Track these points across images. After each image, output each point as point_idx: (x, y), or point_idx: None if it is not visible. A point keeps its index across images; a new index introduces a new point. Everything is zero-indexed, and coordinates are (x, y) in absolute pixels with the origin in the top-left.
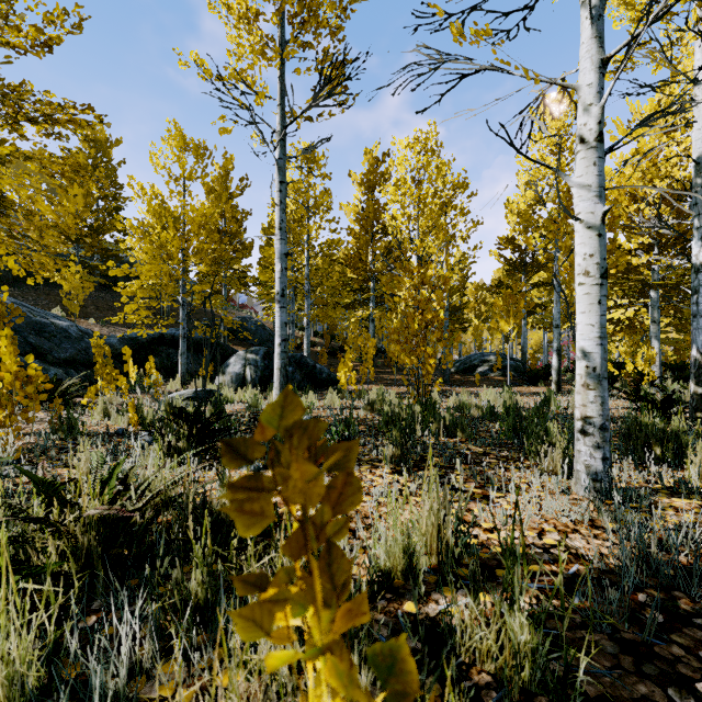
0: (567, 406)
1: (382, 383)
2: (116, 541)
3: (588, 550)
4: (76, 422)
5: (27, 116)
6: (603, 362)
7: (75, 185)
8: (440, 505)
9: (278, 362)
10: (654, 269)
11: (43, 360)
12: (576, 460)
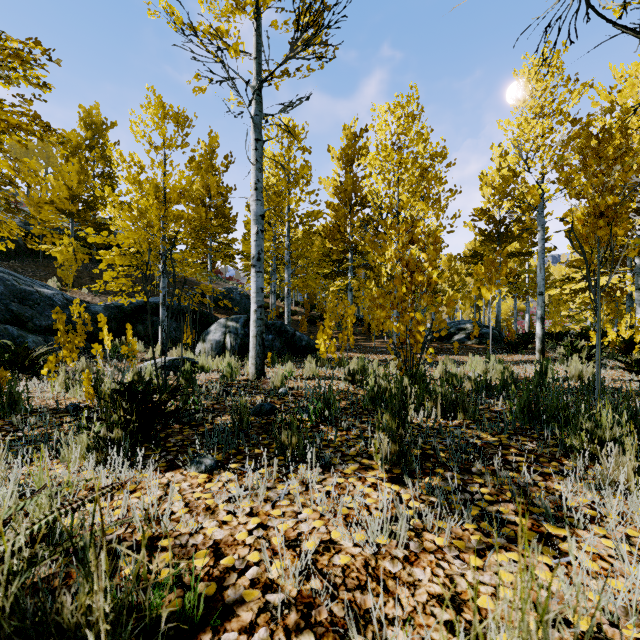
0: (565, 377)
1: (361, 350)
2: None
3: None
4: (19, 397)
5: None
6: None
7: (69, 163)
8: None
9: (253, 330)
10: (639, 235)
11: (23, 327)
12: None
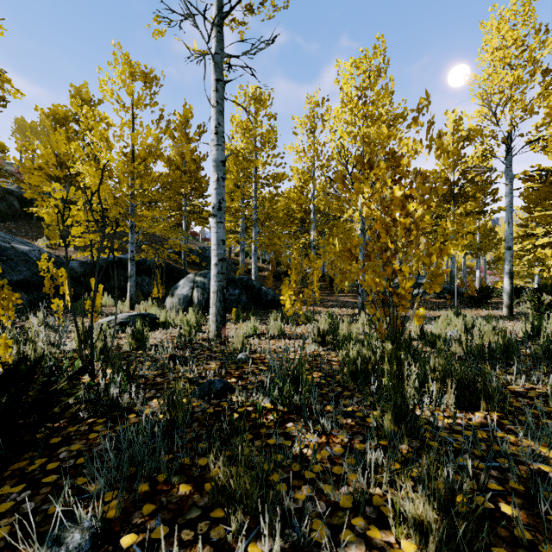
0: None
1: (324, 304)
2: None
3: None
4: None
5: None
6: None
7: (56, 132)
8: None
9: (214, 284)
10: None
11: None
12: None
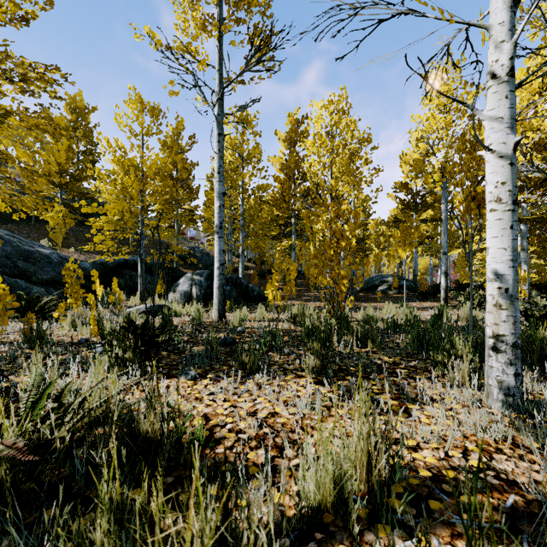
0: (457, 319)
1: (302, 299)
2: (35, 469)
3: (518, 475)
4: (44, 334)
5: (6, 77)
6: (515, 283)
7: (58, 143)
8: (369, 431)
9: (216, 282)
10: (523, 206)
11: (28, 280)
12: (487, 375)
